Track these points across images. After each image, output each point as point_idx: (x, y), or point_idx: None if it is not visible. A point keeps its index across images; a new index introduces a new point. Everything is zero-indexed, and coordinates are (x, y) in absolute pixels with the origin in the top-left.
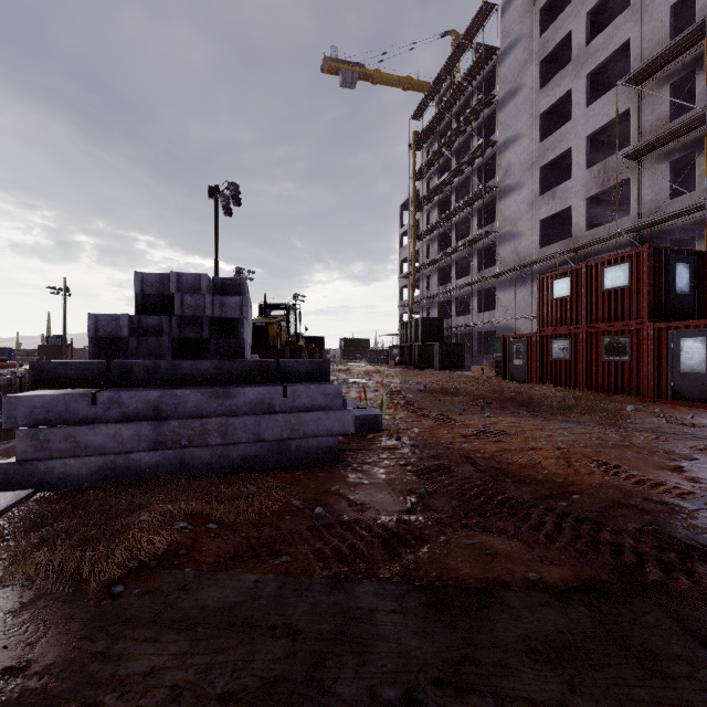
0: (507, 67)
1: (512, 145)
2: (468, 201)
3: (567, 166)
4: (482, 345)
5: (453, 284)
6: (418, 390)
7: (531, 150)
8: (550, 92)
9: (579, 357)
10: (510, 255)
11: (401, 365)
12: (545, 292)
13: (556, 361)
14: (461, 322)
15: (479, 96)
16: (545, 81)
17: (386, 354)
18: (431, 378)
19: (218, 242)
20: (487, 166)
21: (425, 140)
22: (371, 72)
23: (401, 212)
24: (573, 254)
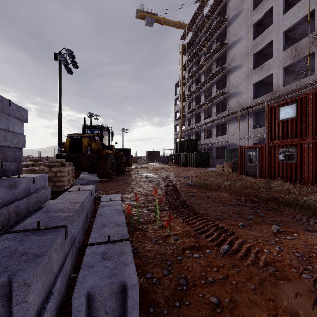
0: (233, 2)
1: (236, 44)
2: (211, 77)
3: (267, 54)
4: (218, 153)
5: (202, 122)
6: (187, 184)
7: (248, 45)
8: (259, 10)
9: (304, 160)
10: (235, 104)
11: (175, 164)
12: (273, 116)
13: (282, 163)
14: (206, 141)
15: (218, 19)
16: (255, 7)
17: (167, 158)
18: (193, 172)
19: (61, 88)
20: (221, 59)
21: (188, 49)
22: (161, 18)
23: (175, 88)
24: (275, 101)
